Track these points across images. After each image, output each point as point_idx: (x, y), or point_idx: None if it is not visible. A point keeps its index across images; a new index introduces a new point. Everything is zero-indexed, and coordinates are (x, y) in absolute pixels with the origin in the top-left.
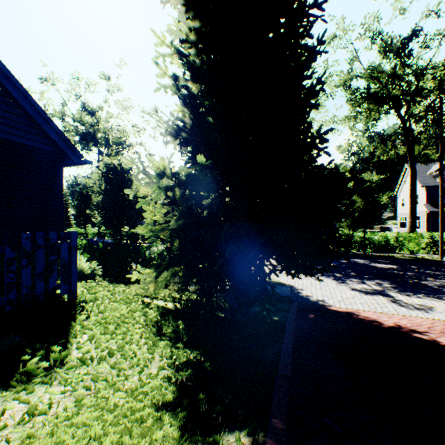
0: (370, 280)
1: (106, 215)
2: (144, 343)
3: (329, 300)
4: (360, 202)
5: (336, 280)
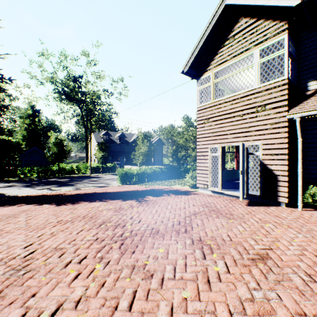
0: (49, 185)
1: None
2: None
3: (21, 194)
4: (56, 150)
5: (31, 188)
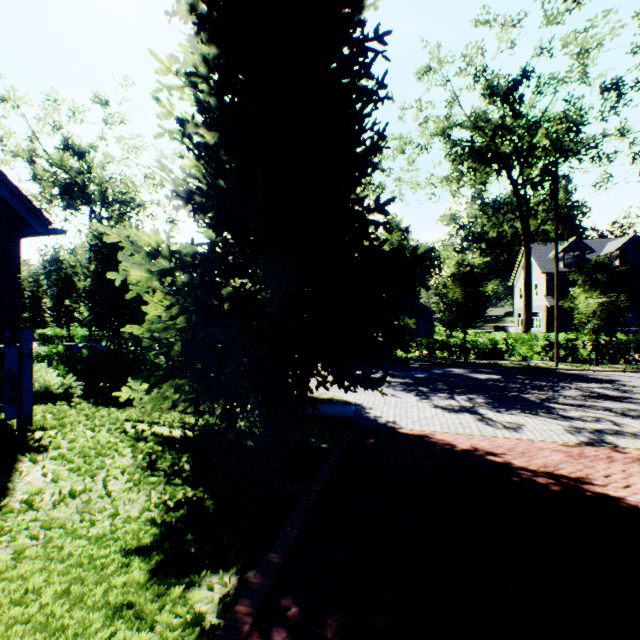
0: (462, 395)
1: (98, 308)
2: (126, 481)
3: (402, 421)
4: (459, 293)
5: (419, 396)
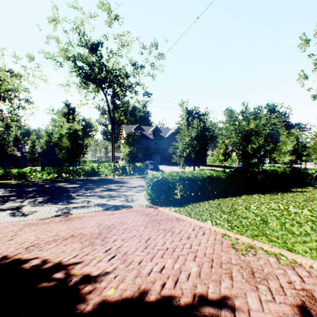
0: (35, 198)
1: None
2: None
3: None
4: (69, 143)
5: None
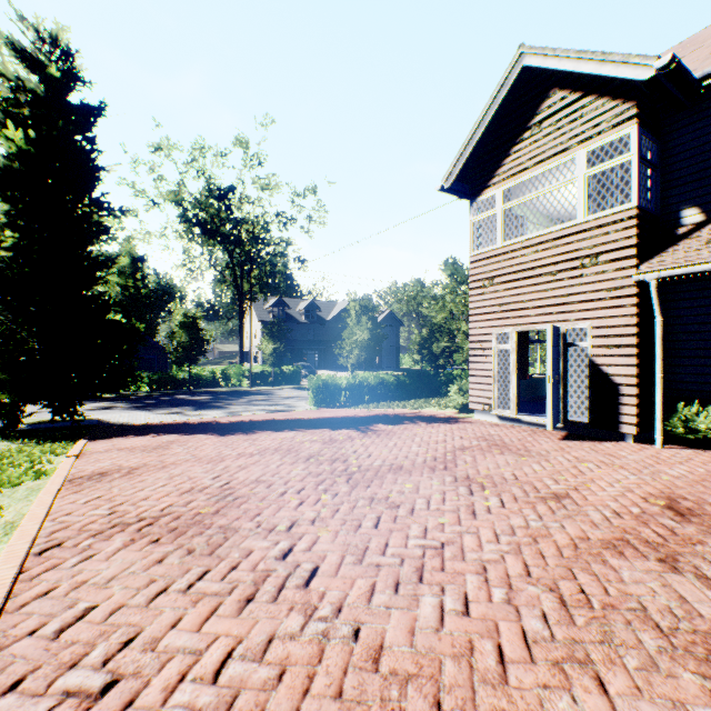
0: (179, 407)
1: None
2: None
3: (135, 421)
4: (186, 338)
5: (148, 411)
